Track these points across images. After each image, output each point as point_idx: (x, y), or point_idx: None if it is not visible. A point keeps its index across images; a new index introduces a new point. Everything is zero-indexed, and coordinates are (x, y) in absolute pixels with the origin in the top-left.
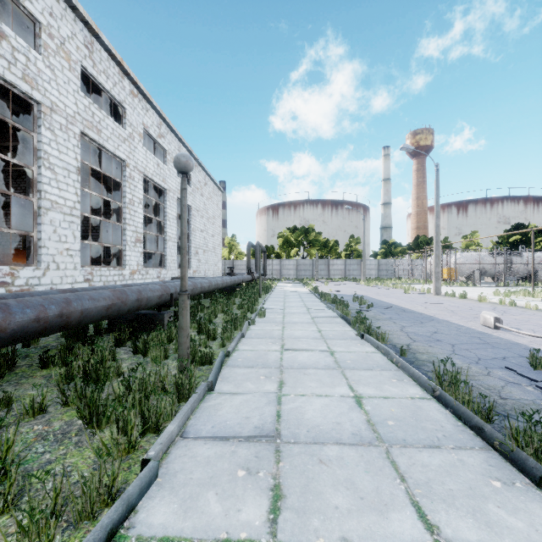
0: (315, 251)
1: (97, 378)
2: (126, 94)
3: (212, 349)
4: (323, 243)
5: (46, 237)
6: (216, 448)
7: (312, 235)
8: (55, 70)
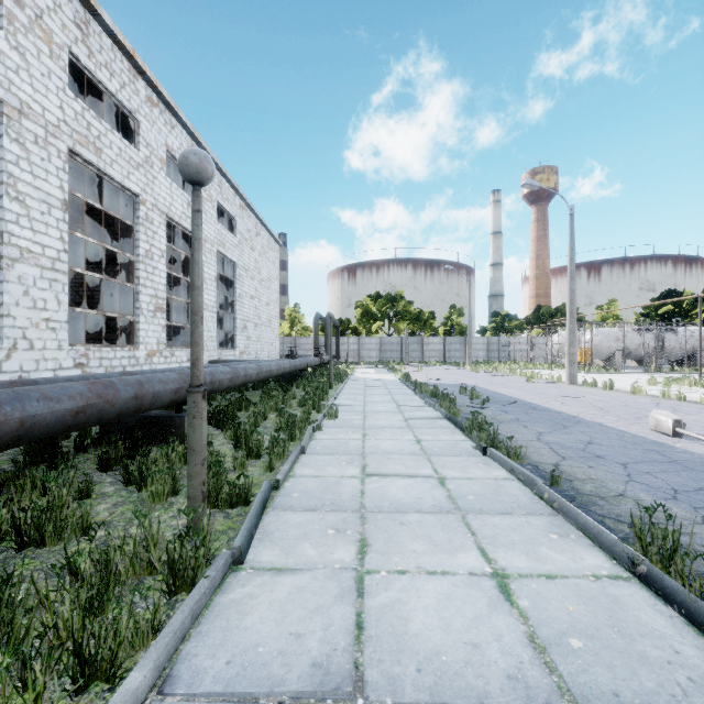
0: (404, 325)
1: (42, 538)
2: (141, 101)
3: (254, 474)
4: (416, 315)
5: (11, 301)
6: None
7: (400, 304)
8: (27, 55)
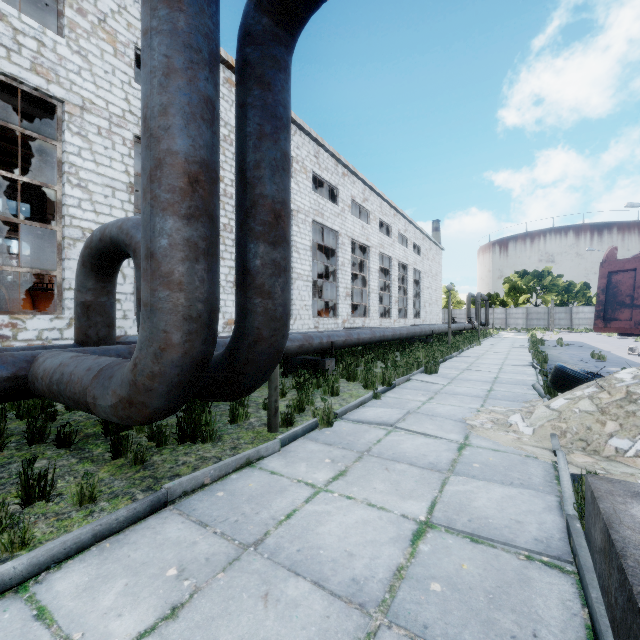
0: (552, 297)
1: None
2: (392, 218)
3: None
4: (564, 288)
5: (370, 305)
6: (464, 357)
7: (546, 279)
8: (372, 228)
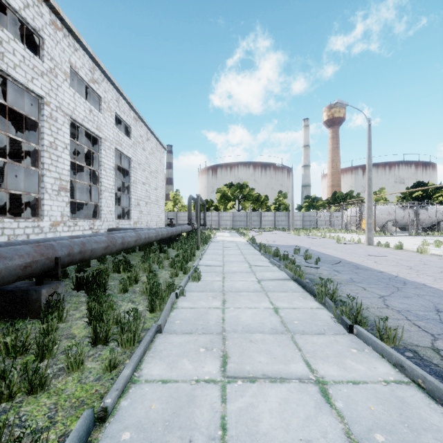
0: (249, 204)
1: None
2: (45, 22)
3: (88, 378)
4: (256, 197)
5: None
6: None
7: (246, 190)
8: None
